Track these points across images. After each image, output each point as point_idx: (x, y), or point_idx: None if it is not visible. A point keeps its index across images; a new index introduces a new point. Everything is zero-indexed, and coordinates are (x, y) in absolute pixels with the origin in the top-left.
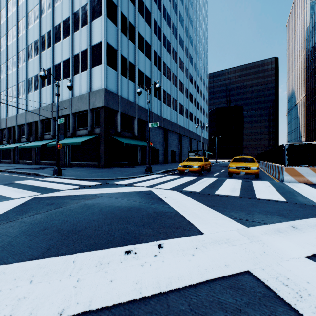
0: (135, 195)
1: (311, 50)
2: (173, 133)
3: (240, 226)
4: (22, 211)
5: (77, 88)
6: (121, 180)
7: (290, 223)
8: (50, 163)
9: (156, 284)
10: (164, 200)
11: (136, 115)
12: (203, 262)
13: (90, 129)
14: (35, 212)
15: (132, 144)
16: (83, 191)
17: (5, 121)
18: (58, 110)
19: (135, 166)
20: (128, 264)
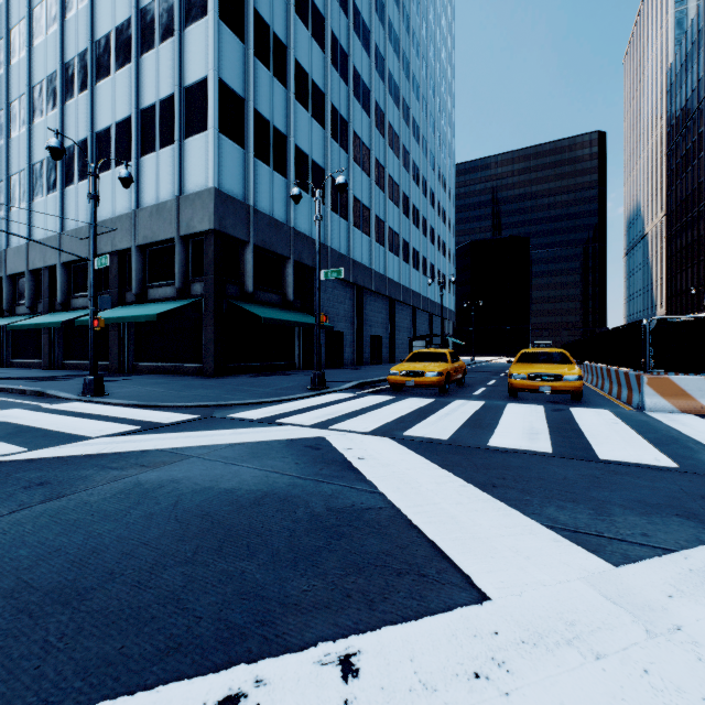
0: (281, 453)
1: (678, 115)
2: (375, 295)
3: (592, 561)
4: None
5: (149, 188)
6: (249, 408)
7: None
8: (85, 364)
9: None
10: (357, 468)
11: (291, 253)
12: None
13: (181, 284)
14: None
15: (280, 320)
16: (143, 440)
17: None
18: (95, 236)
19: (288, 372)
20: None
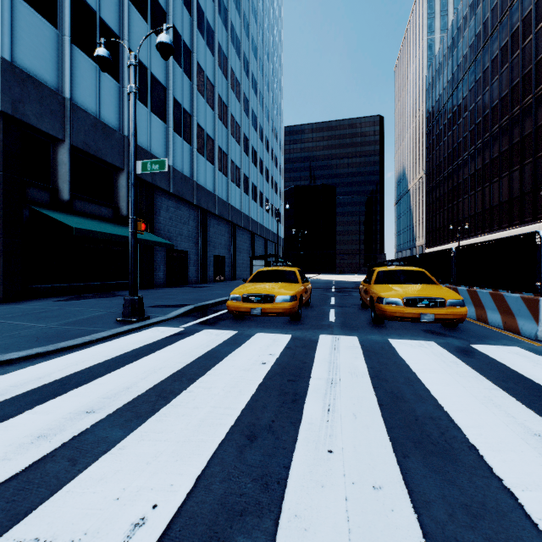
0: None
1: (434, 105)
2: (218, 219)
3: None
4: None
5: None
6: None
7: None
8: None
9: None
10: None
11: (124, 164)
12: None
13: None
14: None
15: (101, 233)
16: None
17: None
18: None
19: (119, 293)
20: None
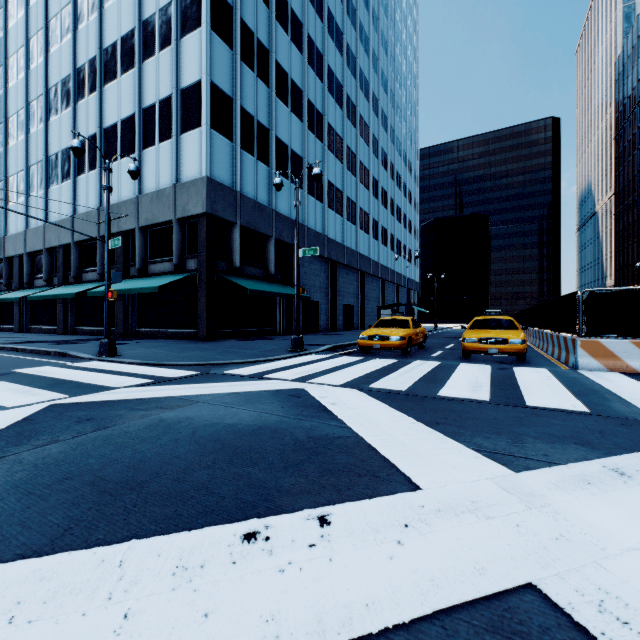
0: (269, 400)
1: (626, 102)
2: (347, 269)
3: (500, 470)
4: (22, 435)
5: (150, 176)
6: (240, 366)
7: (606, 463)
8: (94, 330)
9: (314, 622)
10: (330, 410)
11: (272, 232)
12: (423, 561)
13: (177, 260)
14: (50, 439)
15: (263, 291)
16: (158, 390)
17: (2, 245)
18: (109, 221)
19: (270, 337)
20: (249, 568)
